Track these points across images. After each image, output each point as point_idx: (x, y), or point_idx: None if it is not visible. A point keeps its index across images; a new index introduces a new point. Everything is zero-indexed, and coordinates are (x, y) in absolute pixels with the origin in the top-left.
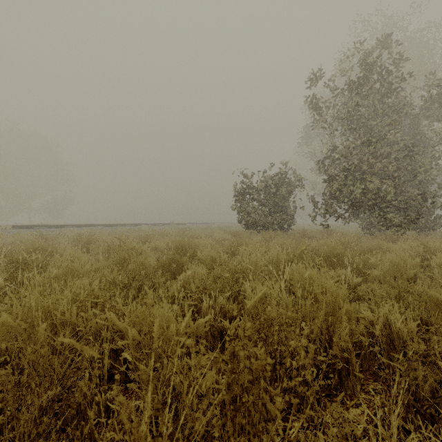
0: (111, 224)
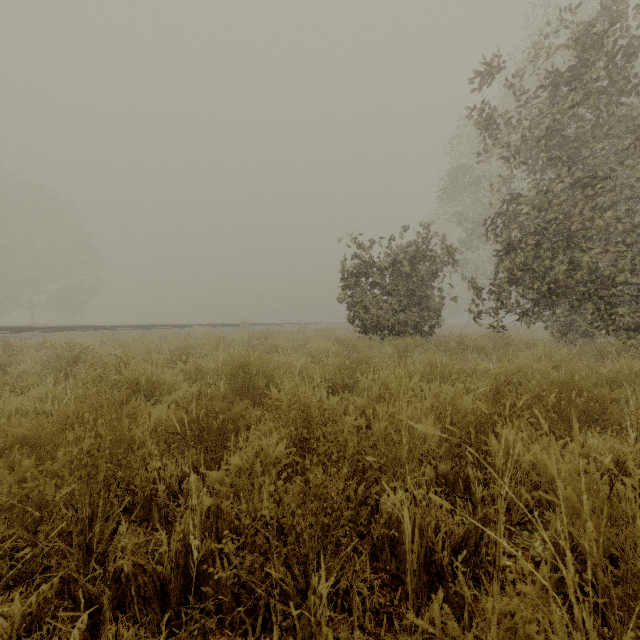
0: (147, 326)
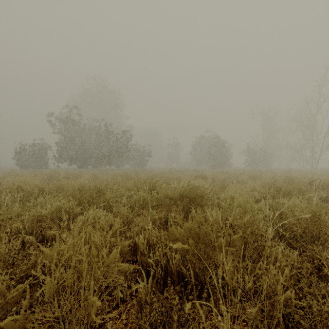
0: None
